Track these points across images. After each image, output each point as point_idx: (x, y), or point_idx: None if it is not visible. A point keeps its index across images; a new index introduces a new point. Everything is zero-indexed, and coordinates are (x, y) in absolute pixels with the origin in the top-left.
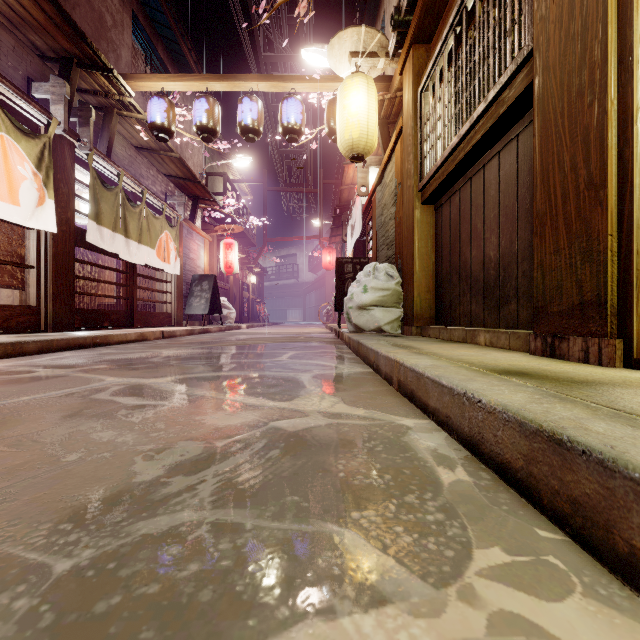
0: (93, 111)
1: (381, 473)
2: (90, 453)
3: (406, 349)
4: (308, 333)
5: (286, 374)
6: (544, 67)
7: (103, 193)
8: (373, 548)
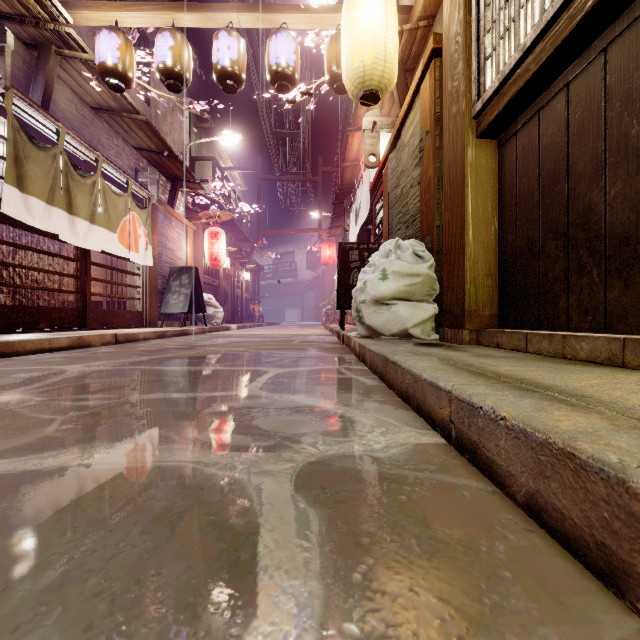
0: (9, 35)
1: None
2: None
3: (568, 403)
4: (305, 335)
5: (226, 463)
6: None
7: (31, 152)
8: None
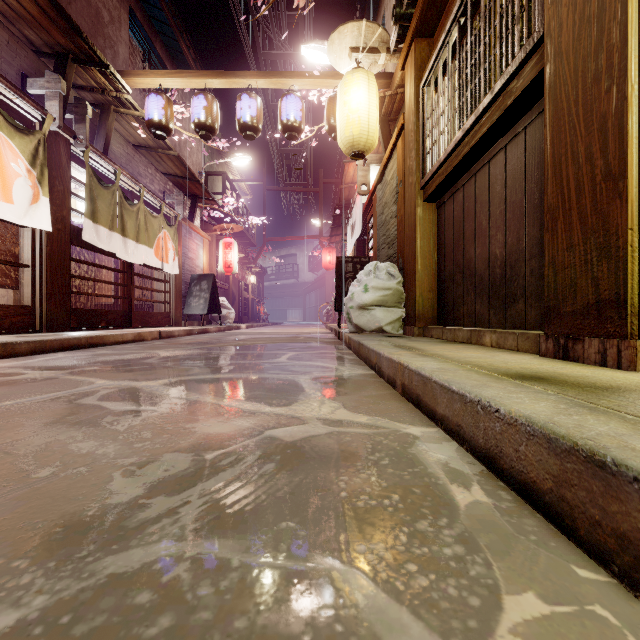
0: (89, 108)
1: (388, 492)
2: (65, 468)
3: (409, 350)
4: (308, 333)
5: (284, 376)
6: (556, 53)
7: (100, 191)
8: (382, 594)
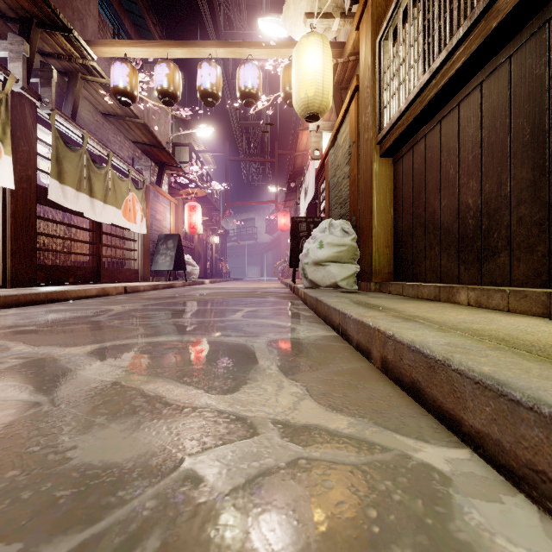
0: (54, 72)
1: None
2: None
3: (380, 311)
4: (265, 288)
5: (236, 340)
6: None
7: (66, 153)
8: None
